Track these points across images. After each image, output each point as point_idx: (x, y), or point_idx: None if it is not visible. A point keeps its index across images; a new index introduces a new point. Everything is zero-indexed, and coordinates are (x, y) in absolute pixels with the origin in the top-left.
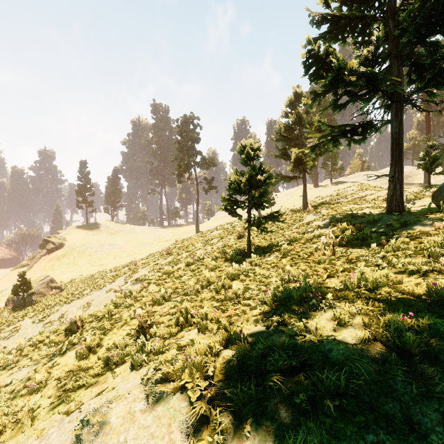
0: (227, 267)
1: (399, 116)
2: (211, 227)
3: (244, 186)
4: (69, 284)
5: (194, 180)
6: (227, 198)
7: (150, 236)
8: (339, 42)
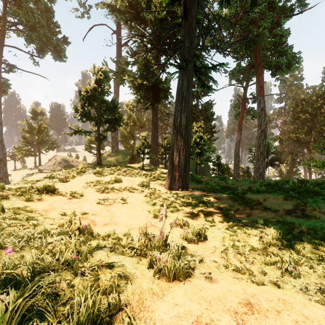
0: None
1: (39, 155)
2: None
3: None
4: None
5: None
6: None
7: None
8: (29, 134)
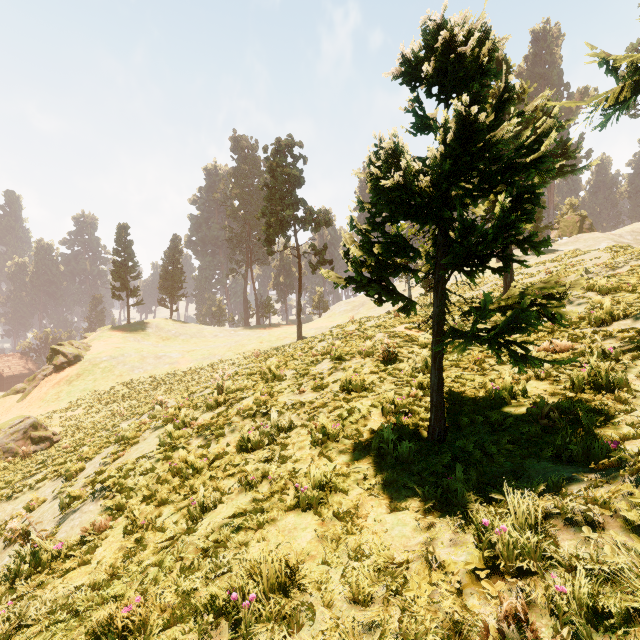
0: (368, 494)
1: None
2: (322, 328)
3: (432, 183)
4: (71, 429)
5: (294, 249)
6: (366, 232)
7: (223, 344)
8: None
